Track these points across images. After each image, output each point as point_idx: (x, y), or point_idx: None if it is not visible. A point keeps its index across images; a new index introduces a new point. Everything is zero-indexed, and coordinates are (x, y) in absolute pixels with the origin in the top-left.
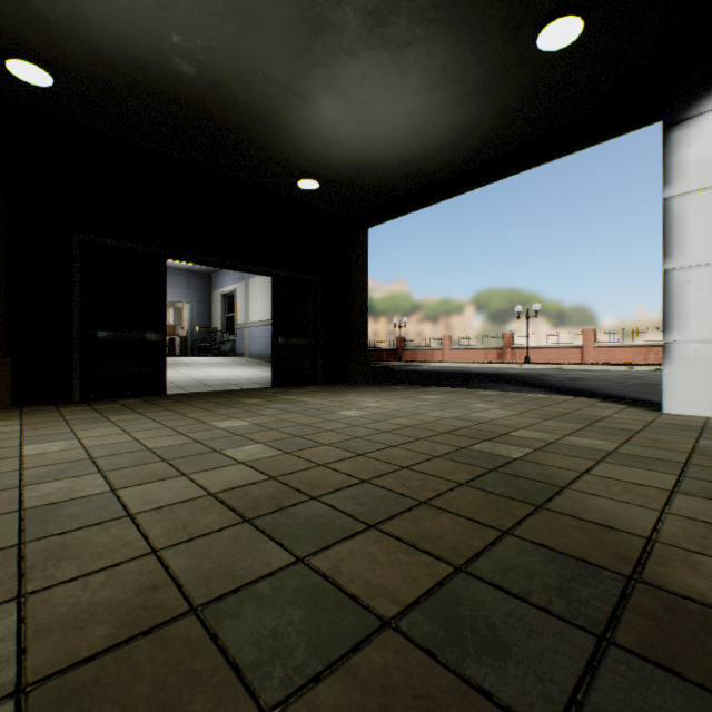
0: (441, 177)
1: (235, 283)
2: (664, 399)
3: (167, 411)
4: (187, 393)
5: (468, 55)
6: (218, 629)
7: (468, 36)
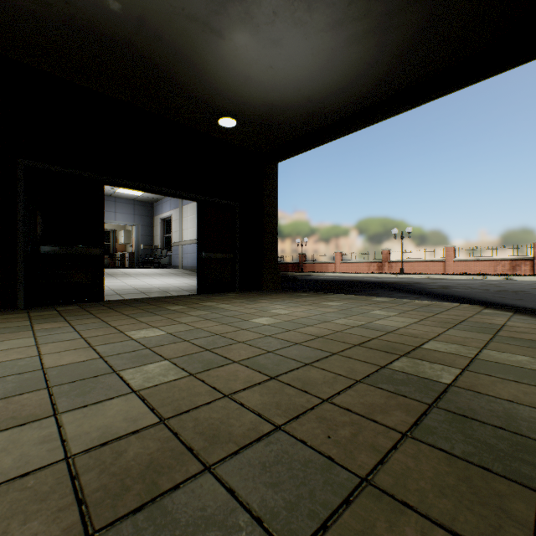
0: (340, 116)
1: (171, 209)
2: None
3: (94, 318)
4: (123, 299)
5: None
6: None
7: None
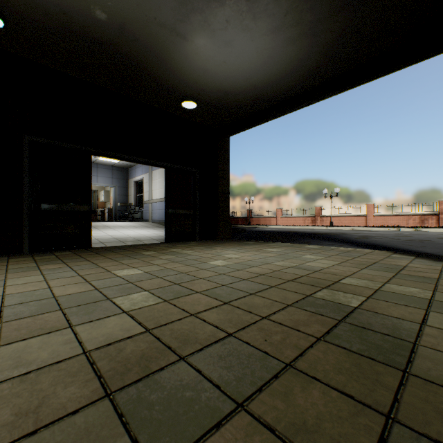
0: (279, 99)
1: (143, 174)
2: None
3: (85, 261)
4: (106, 247)
5: (303, 2)
6: None
7: None
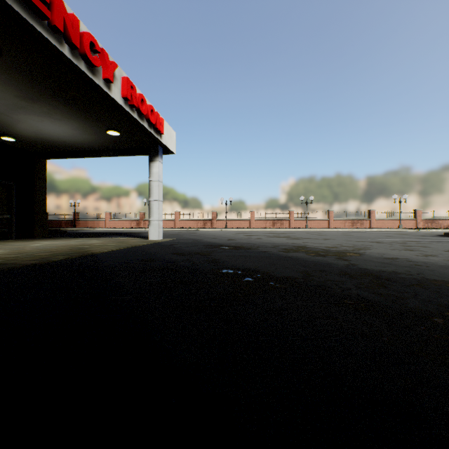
0: (85, 149)
1: None
2: (149, 236)
3: None
4: None
5: (86, 127)
6: (18, 257)
7: (85, 124)
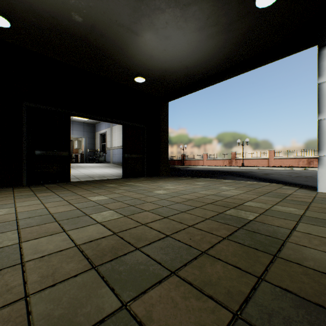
0: (204, 76)
1: (106, 128)
2: (319, 185)
3: (67, 190)
4: (80, 181)
5: (220, 10)
6: None
7: None
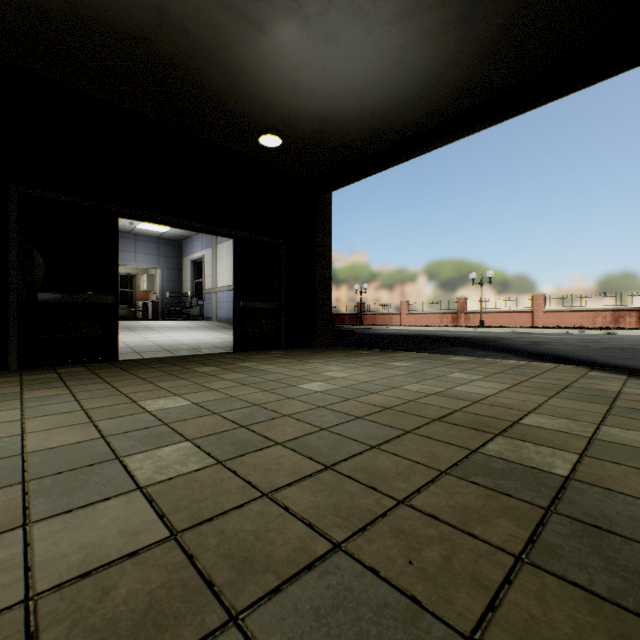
0: (409, 133)
1: (203, 249)
2: None
3: (102, 383)
4: (142, 359)
5: None
6: None
7: None
